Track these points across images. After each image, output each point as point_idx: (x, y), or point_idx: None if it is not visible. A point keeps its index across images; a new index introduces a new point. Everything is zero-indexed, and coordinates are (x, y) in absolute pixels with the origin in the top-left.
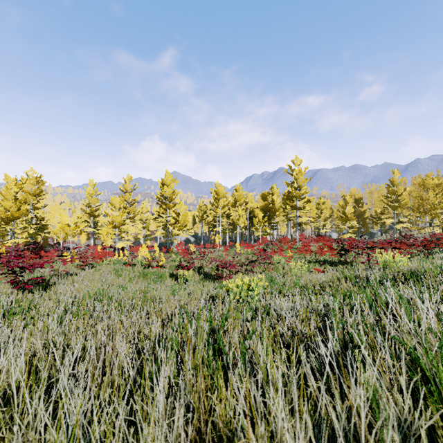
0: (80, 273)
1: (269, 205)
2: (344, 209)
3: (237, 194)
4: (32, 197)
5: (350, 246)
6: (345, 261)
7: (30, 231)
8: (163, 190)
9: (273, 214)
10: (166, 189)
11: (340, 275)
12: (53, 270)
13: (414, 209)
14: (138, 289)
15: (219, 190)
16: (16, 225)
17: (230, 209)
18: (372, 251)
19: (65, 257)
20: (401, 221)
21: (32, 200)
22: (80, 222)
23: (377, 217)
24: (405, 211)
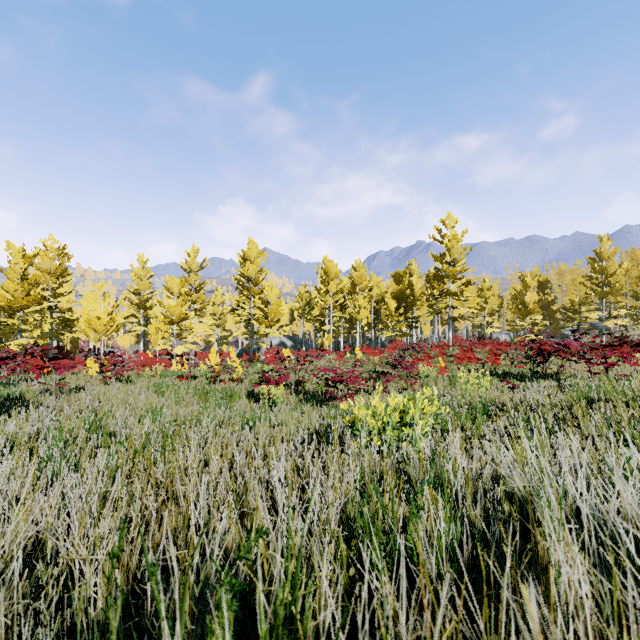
0: (91, 389)
1: (406, 290)
2: (523, 296)
3: (357, 274)
4: (52, 278)
5: (555, 348)
6: (544, 374)
7: (44, 327)
8: (245, 267)
9: (412, 304)
10: (249, 266)
11: (592, 394)
12: (42, 383)
13: (638, 295)
14: (184, 418)
15: (329, 267)
16: (24, 318)
17: (345, 298)
18: (611, 353)
19: (89, 365)
20: (614, 316)
21: (51, 282)
22: (116, 313)
23: (574, 310)
24: (620, 299)
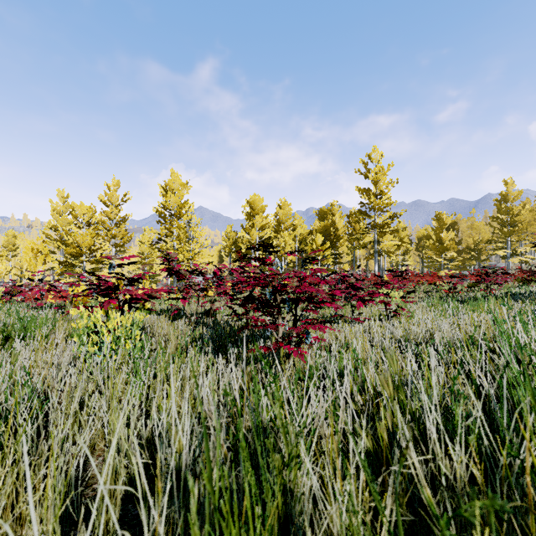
0: None
1: (330, 227)
2: (439, 234)
3: (282, 212)
4: None
5: None
6: None
7: None
8: (167, 198)
9: (336, 240)
10: (171, 197)
11: None
12: None
13: None
14: None
15: (254, 200)
16: None
17: (270, 237)
18: None
19: None
20: (517, 253)
21: None
22: None
23: (478, 249)
24: (524, 238)
